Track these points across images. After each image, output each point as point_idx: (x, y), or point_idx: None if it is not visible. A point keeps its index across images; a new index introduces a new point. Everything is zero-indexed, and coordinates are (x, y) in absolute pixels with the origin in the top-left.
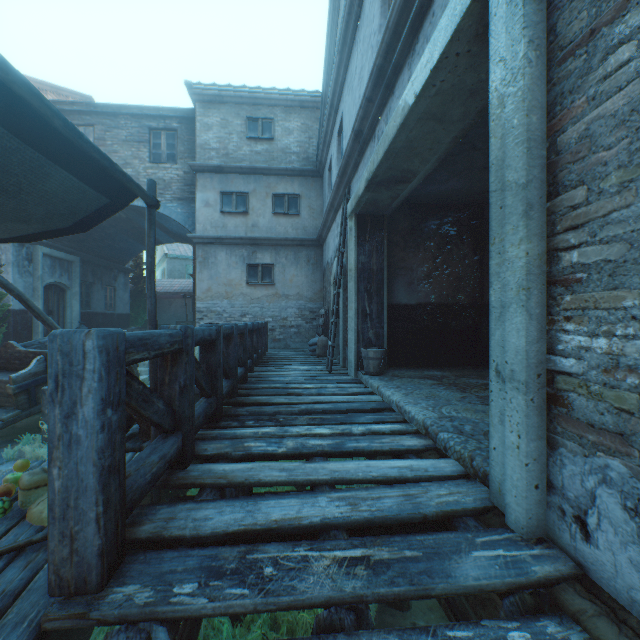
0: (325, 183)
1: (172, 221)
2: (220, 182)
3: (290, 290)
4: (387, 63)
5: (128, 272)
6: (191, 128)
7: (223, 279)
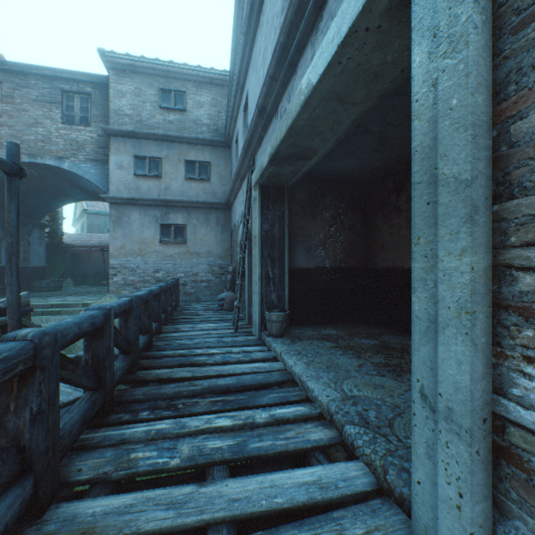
0: (233, 153)
1: (86, 181)
2: (134, 146)
3: (201, 248)
4: (290, 41)
5: (44, 227)
6: (105, 94)
7: (137, 237)
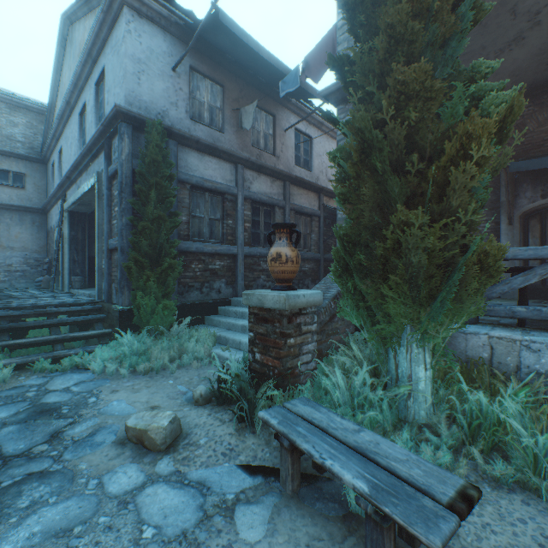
0: (50, 172)
1: None
2: None
3: (16, 244)
4: (79, 167)
5: None
6: None
7: None
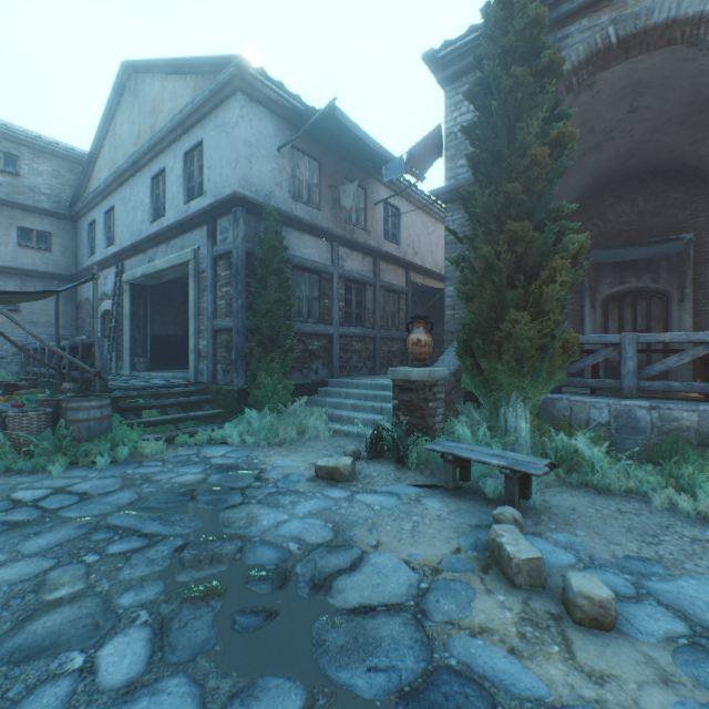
0: (83, 232)
1: None
2: None
3: (40, 318)
4: (157, 238)
5: None
6: None
7: None
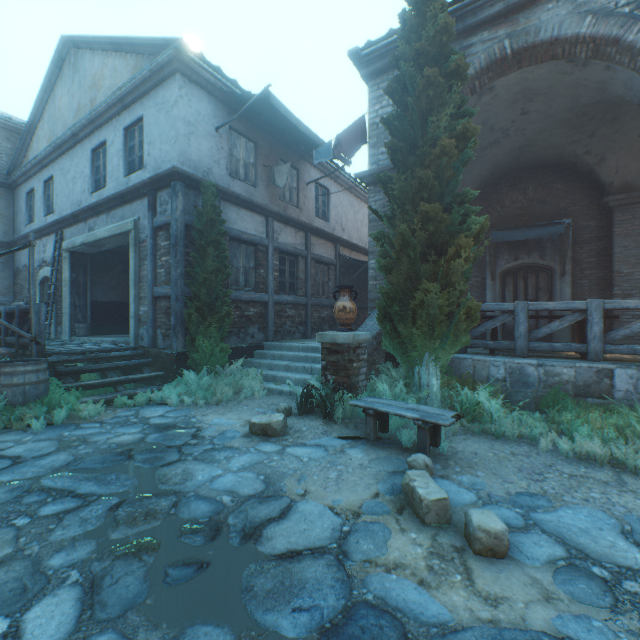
0: (21, 200)
1: None
2: None
3: None
4: (97, 208)
5: None
6: None
7: None
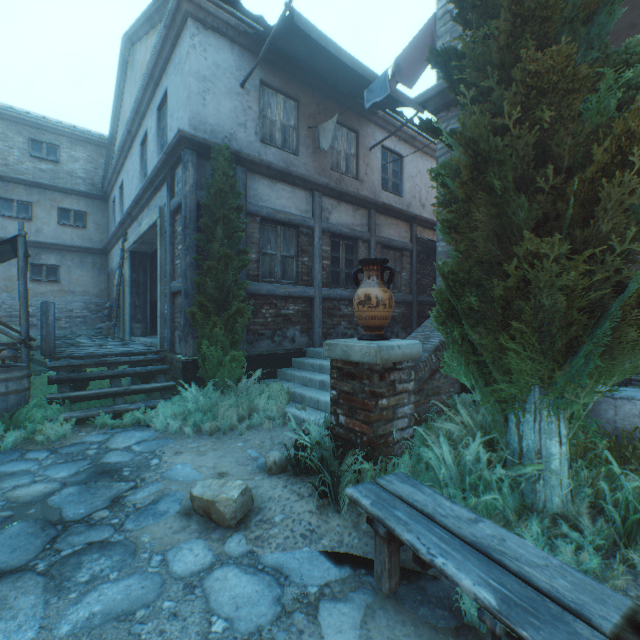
0: (111, 209)
1: None
2: None
3: (77, 287)
4: (140, 202)
5: None
6: None
7: (3, 274)
